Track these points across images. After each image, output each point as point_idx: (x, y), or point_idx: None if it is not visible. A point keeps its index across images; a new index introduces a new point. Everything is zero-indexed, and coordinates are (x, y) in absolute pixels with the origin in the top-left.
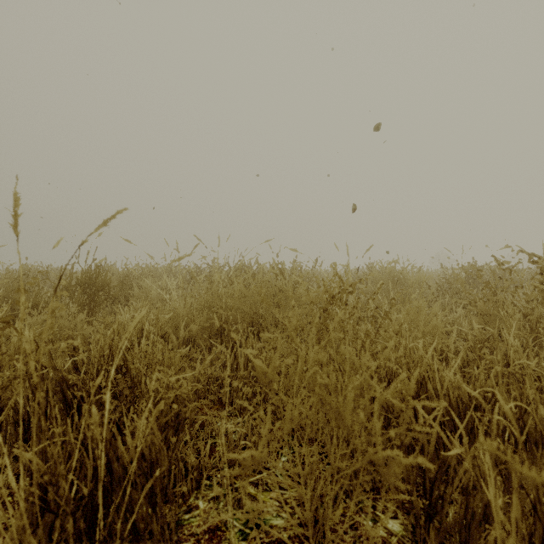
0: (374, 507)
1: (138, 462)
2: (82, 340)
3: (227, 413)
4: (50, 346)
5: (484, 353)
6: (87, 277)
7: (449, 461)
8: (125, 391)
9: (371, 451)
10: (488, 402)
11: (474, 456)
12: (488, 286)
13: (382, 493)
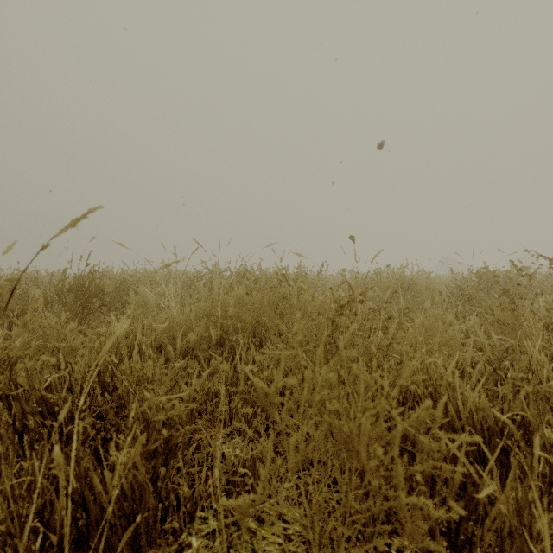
0: (389, 544)
1: (117, 502)
2: (69, 352)
3: (226, 431)
4: (22, 364)
5: (504, 366)
6: (80, 283)
7: (477, 499)
8: (109, 413)
9: (391, 496)
10: (517, 426)
11: (501, 486)
12: (505, 294)
13: (405, 549)
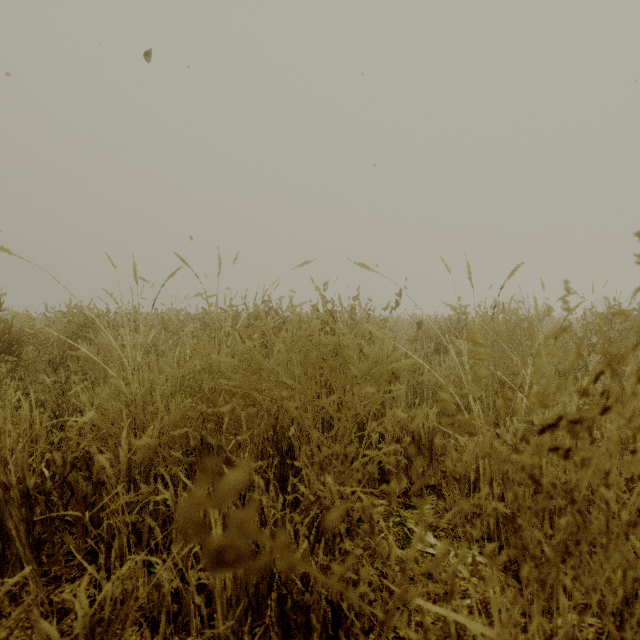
0: None
1: None
2: None
3: None
4: None
5: None
6: None
7: None
8: None
9: None
10: None
11: None
12: None
13: None
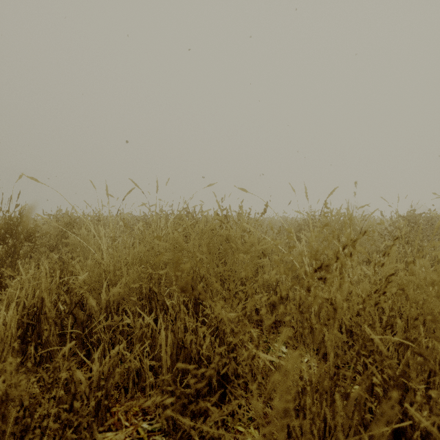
0: None
1: None
2: None
3: (147, 425)
4: None
5: None
6: (7, 225)
7: None
8: None
9: None
10: None
11: None
12: None
13: None
